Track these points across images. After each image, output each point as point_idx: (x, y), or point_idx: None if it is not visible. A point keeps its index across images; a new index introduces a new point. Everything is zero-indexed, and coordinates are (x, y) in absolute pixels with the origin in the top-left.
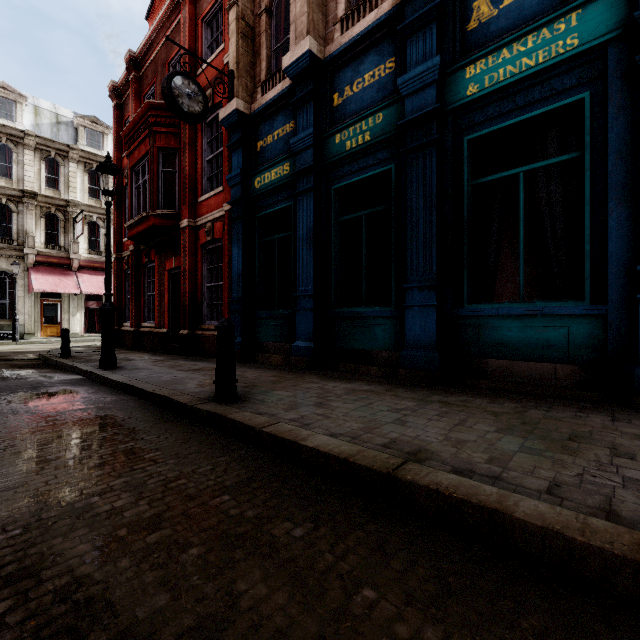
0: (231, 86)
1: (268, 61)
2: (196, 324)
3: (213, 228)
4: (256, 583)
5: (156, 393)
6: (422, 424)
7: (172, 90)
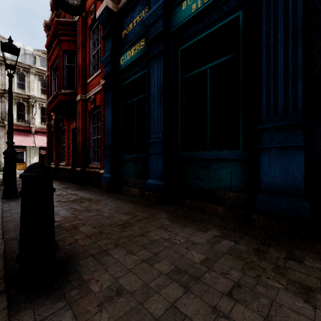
0: None
1: None
2: (86, 164)
3: (95, 99)
4: None
5: None
6: None
7: None
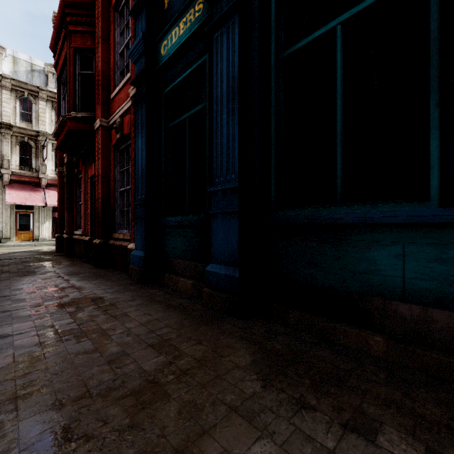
0: None
1: None
2: (109, 233)
3: (122, 123)
4: None
5: None
6: None
7: None
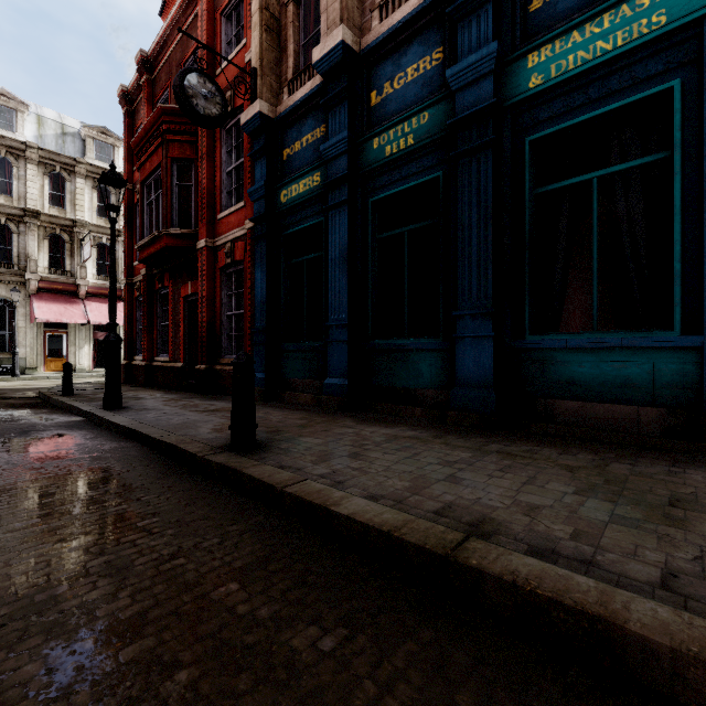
0: (253, 86)
1: (296, 57)
2: (215, 358)
3: (234, 249)
4: None
5: (162, 440)
6: (482, 482)
7: (185, 89)
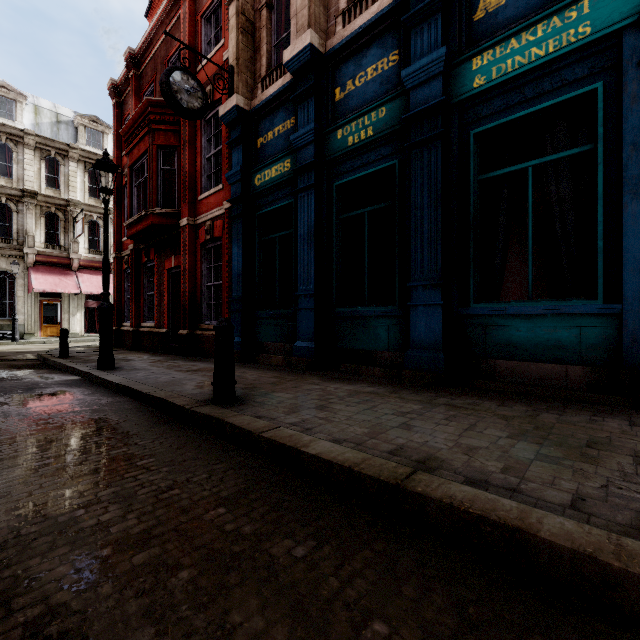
0: (231, 82)
1: (268, 56)
2: (196, 324)
3: (213, 227)
4: (252, 614)
5: (152, 395)
6: (430, 429)
7: (171, 85)
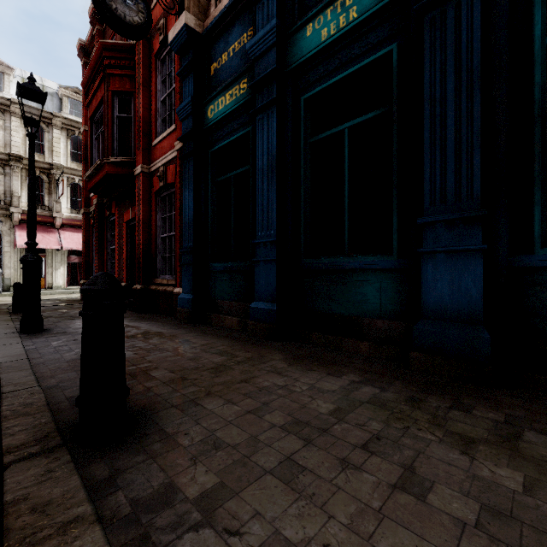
0: (180, 1)
1: None
2: (150, 278)
3: (166, 172)
4: None
5: None
6: None
7: None
